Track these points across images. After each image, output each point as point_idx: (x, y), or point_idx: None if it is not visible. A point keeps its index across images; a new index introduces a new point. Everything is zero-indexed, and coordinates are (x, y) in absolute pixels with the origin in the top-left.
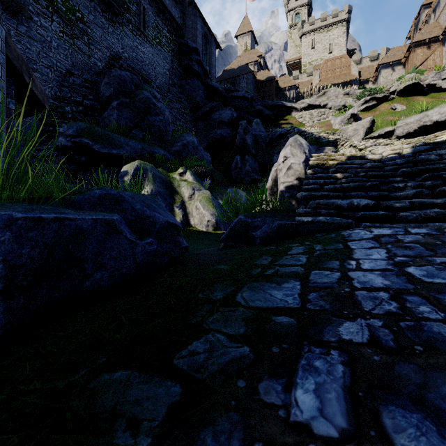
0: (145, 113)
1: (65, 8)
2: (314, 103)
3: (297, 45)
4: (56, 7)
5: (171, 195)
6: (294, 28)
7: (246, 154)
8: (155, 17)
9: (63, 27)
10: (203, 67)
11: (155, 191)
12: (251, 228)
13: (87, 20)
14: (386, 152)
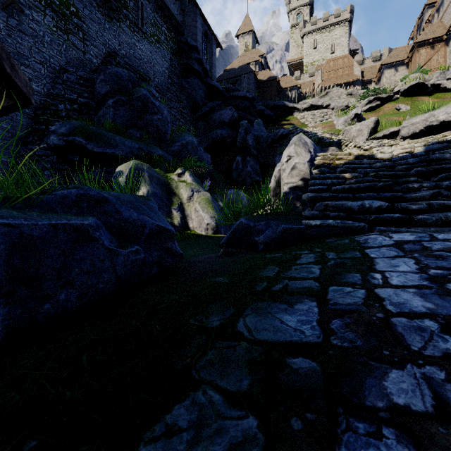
0: (143, 111)
1: (58, 2)
2: (316, 103)
3: (299, 45)
4: (49, 0)
5: (168, 197)
6: (296, 28)
7: (247, 155)
8: (154, 14)
9: (57, 22)
10: (203, 66)
11: (152, 192)
12: (253, 232)
13: (82, 15)
14: (396, 151)
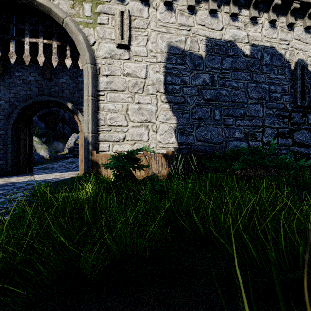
0: None
1: None
2: None
3: None
4: None
5: None
6: None
7: (65, 122)
8: None
9: None
10: None
11: None
12: (57, 157)
13: None
14: None
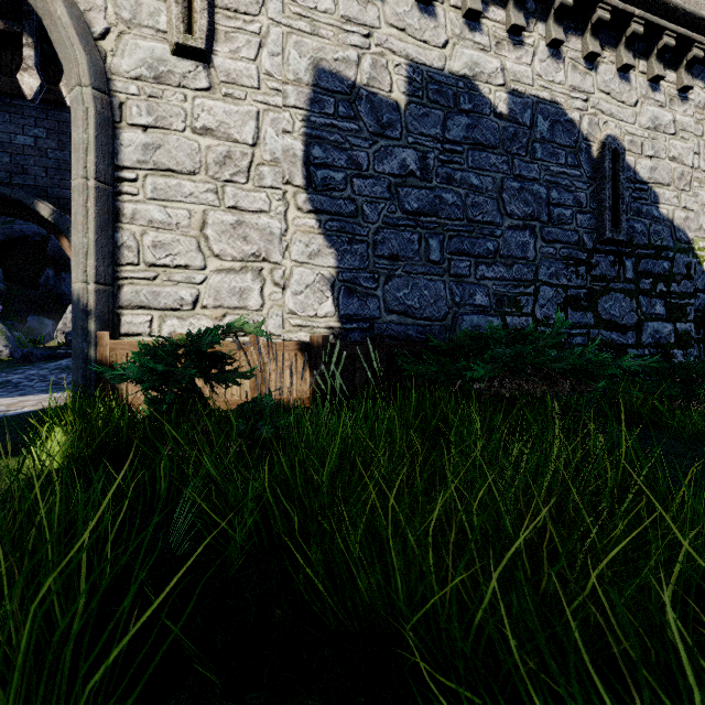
0: None
1: None
2: None
3: None
4: None
5: None
6: None
7: (64, 267)
8: None
9: None
10: None
11: None
12: (31, 355)
13: None
14: None
